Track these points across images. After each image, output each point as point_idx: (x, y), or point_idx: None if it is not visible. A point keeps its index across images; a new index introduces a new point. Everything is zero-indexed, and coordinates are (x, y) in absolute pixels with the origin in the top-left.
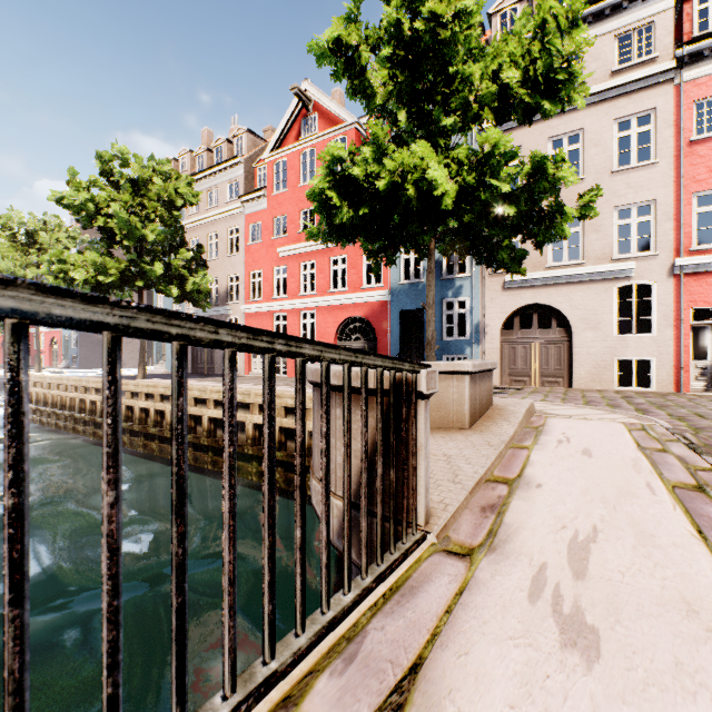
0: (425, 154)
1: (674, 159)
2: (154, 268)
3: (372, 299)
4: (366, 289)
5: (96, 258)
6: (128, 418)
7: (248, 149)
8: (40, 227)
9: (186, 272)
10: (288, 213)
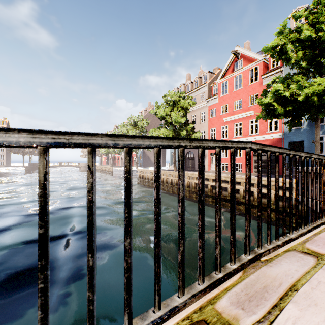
0: (324, 84)
1: None
2: (183, 132)
3: (272, 137)
4: (269, 133)
5: (167, 131)
6: (176, 184)
7: (208, 79)
8: (137, 120)
9: (191, 132)
10: (228, 103)
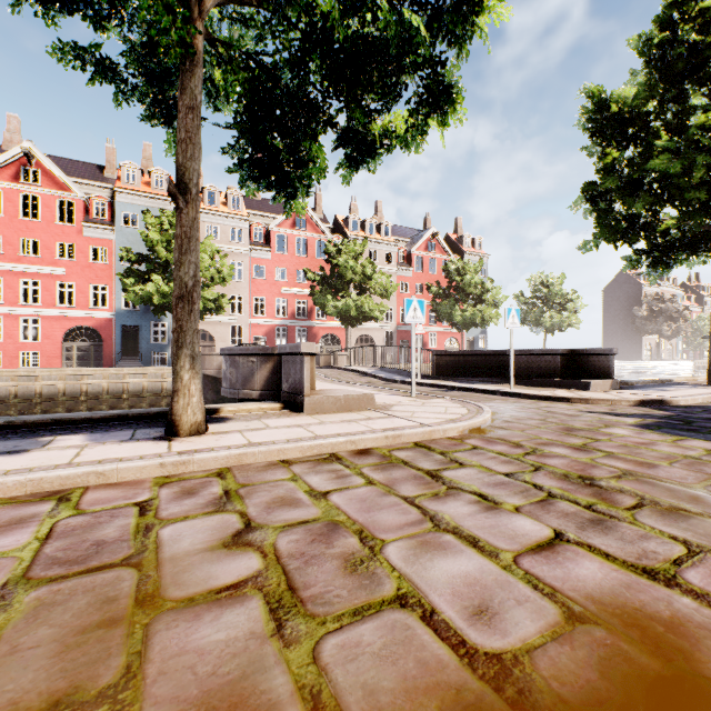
0: None
1: (249, 283)
2: None
3: (100, 316)
4: (94, 309)
5: None
6: None
7: None
8: None
9: None
10: (5, 235)
